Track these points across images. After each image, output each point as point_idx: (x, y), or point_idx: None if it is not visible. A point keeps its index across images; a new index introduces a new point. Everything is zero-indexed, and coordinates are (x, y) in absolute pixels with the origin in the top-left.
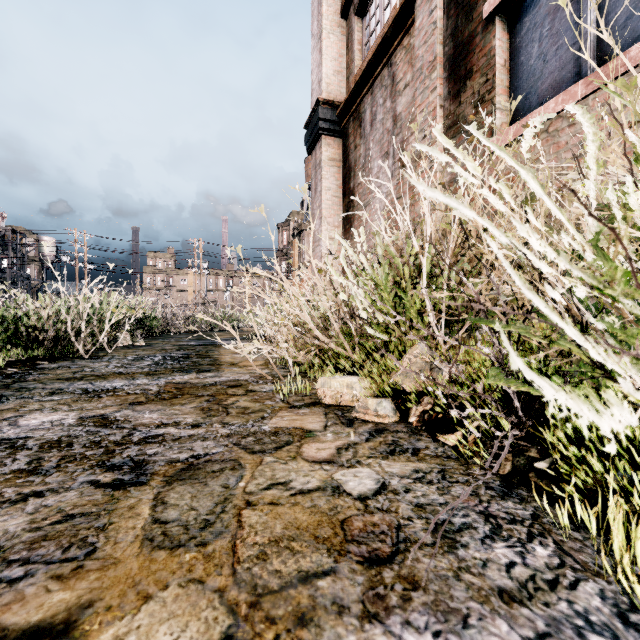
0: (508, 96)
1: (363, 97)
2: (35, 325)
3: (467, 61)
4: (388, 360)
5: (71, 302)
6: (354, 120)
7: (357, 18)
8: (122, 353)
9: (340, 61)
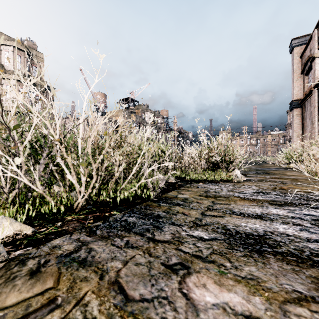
0: None
1: (305, 101)
2: None
3: None
4: None
5: None
6: (303, 105)
7: (305, 76)
8: None
9: (300, 86)
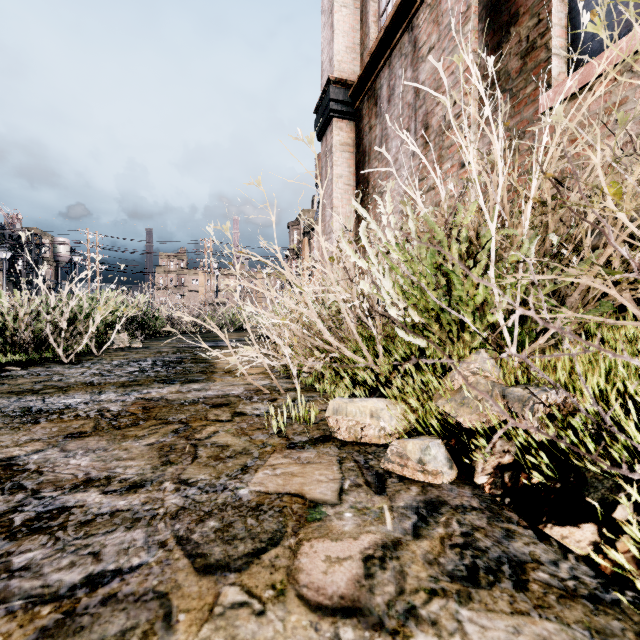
0: (567, 39)
1: (379, 71)
2: (7, 325)
3: (511, 3)
4: (431, 377)
5: (51, 299)
6: (369, 99)
7: None
8: (111, 356)
9: (353, 37)
